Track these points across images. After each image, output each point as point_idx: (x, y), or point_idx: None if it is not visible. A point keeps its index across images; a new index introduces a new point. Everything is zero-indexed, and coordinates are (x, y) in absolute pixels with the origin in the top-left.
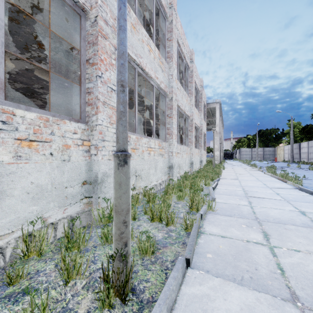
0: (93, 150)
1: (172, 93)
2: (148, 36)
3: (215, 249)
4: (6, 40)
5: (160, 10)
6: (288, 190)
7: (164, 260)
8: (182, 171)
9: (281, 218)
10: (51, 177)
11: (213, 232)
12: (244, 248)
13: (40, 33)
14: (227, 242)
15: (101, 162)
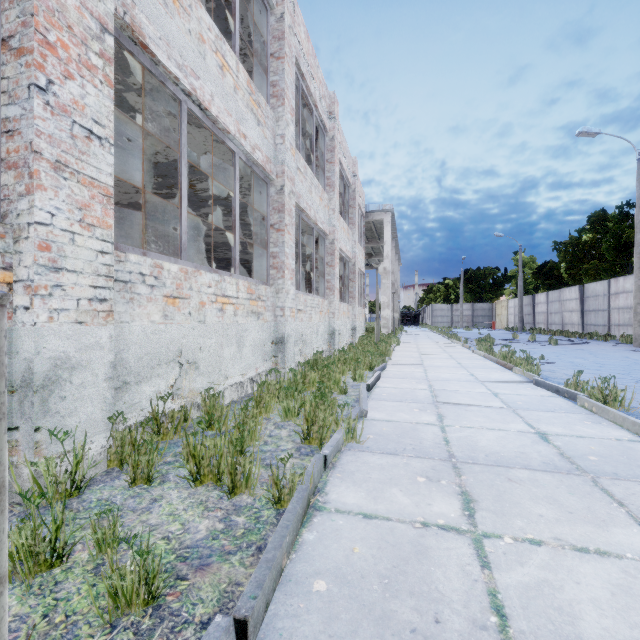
0: (20, 295)
1: (283, 177)
2: (219, 33)
3: (340, 561)
4: None
5: None
6: (515, 385)
7: (181, 624)
8: (309, 350)
9: (501, 452)
10: None
11: (347, 504)
12: (414, 549)
13: None
14: (375, 534)
15: (49, 330)
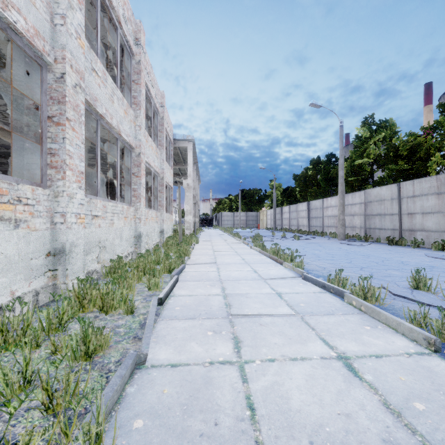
0: None
1: (64, 63)
2: None
3: None
4: None
5: None
6: (290, 280)
7: None
8: (110, 255)
9: (325, 422)
10: None
11: None
12: None
13: None
14: None
15: None
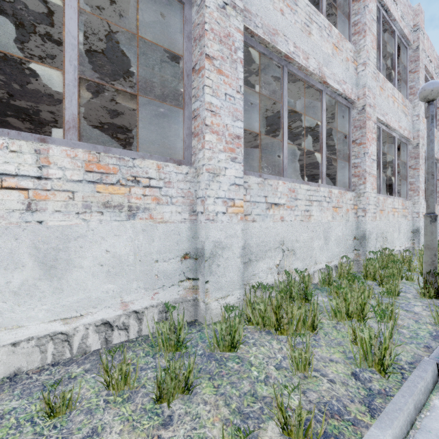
0: (360, 212)
1: (418, 138)
2: (392, 87)
3: None
4: (263, 130)
5: (401, 42)
6: None
7: None
8: None
9: None
10: (342, 231)
11: None
12: None
13: (294, 120)
14: None
15: (368, 222)
